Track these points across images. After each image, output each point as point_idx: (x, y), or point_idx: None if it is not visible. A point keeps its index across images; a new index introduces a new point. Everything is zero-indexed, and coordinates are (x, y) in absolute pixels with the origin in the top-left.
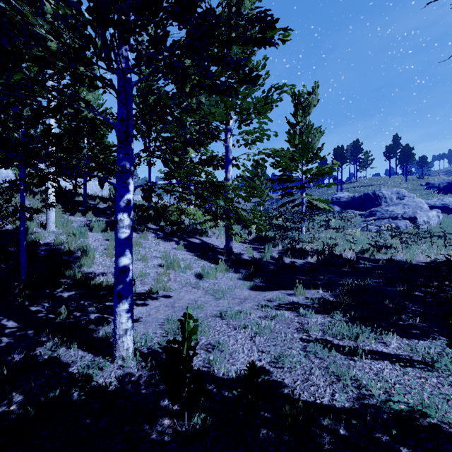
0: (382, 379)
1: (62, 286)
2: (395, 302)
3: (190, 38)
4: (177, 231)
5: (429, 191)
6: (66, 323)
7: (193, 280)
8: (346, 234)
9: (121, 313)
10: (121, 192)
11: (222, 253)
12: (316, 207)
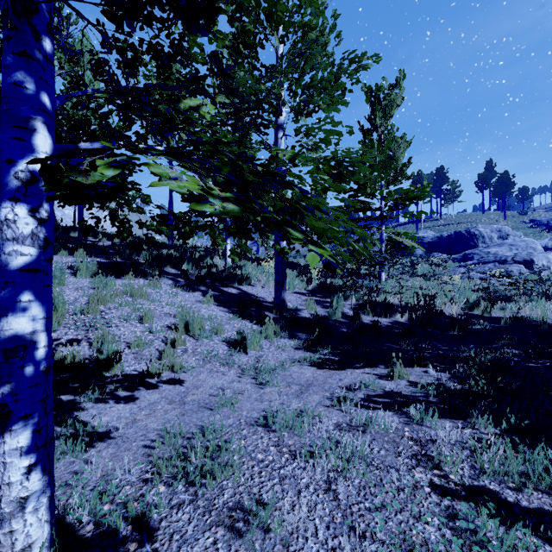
0: None
1: None
2: None
3: None
4: (206, 277)
5: (536, 229)
6: None
7: (224, 352)
8: (443, 282)
9: (6, 460)
10: (10, 151)
11: (271, 309)
12: (399, 246)
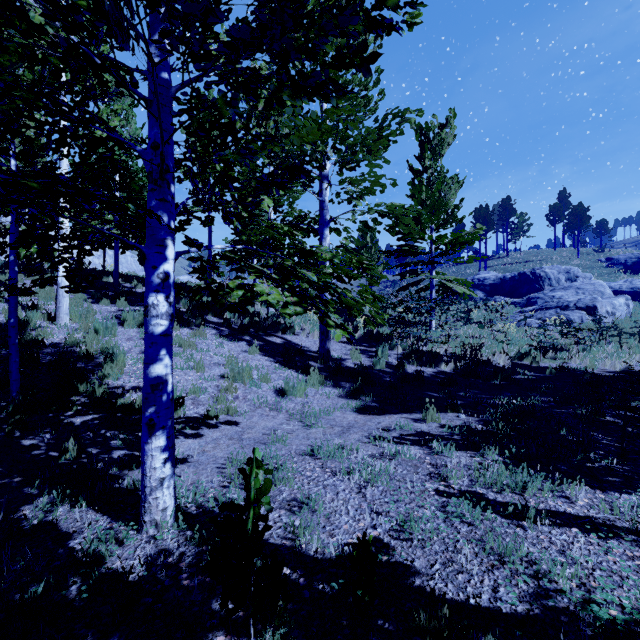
0: (572, 561)
1: (73, 407)
2: (576, 432)
3: (261, 6)
4: (249, 326)
5: (612, 269)
6: (72, 466)
7: (272, 399)
8: (495, 330)
9: (153, 453)
10: (154, 261)
11: (315, 359)
12: (452, 291)
